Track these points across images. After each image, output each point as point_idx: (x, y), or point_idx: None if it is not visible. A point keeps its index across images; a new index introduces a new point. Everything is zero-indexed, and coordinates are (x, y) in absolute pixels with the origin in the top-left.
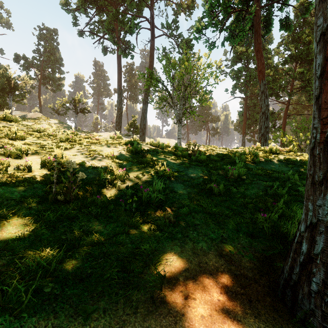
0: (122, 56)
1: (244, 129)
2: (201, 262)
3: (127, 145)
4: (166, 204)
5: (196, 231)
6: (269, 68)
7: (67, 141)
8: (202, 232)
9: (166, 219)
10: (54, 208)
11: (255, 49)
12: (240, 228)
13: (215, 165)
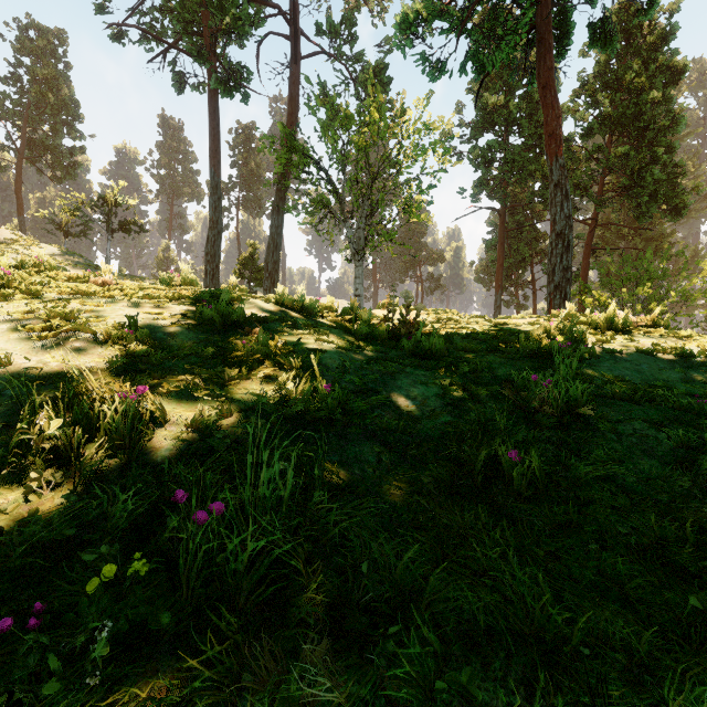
0: (221, 94)
1: (499, 278)
2: None
3: (201, 303)
4: (311, 584)
5: None
6: None
7: None
8: None
9: None
10: None
11: (540, 82)
12: None
13: (477, 367)
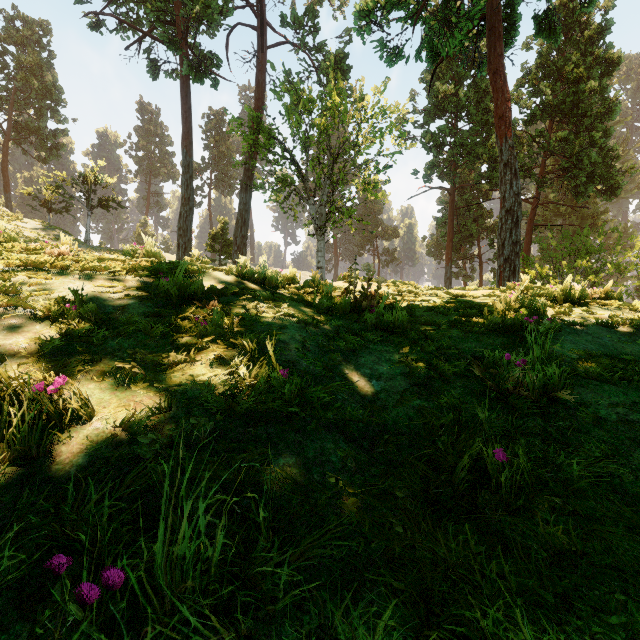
0: (192, 79)
1: (449, 252)
2: None
3: (159, 275)
4: None
5: None
6: None
7: None
8: None
9: None
10: None
11: (490, 68)
12: None
13: (442, 342)
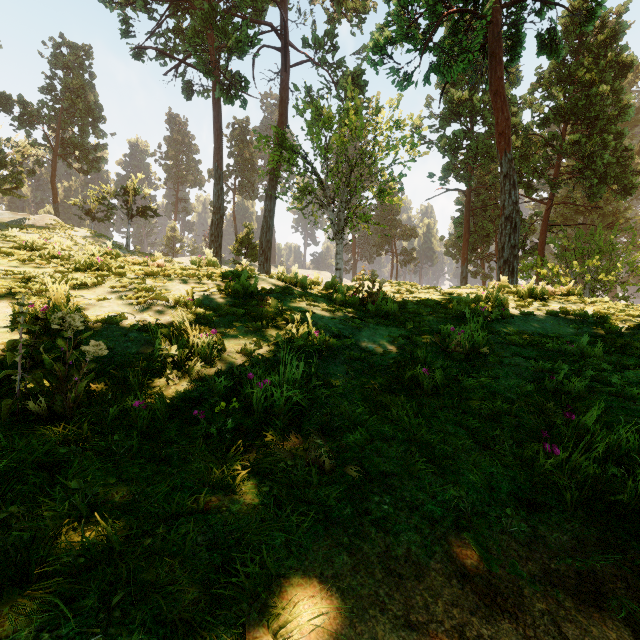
0: (223, 101)
1: (464, 252)
2: (413, 607)
3: (226, 280)
4: (311, 418)
5: (389, 496)
6: (513, 133)
7: (92, 269)
8: (404, 497)
9: (312, 461)
10: (6, 442)
11: (491, 89)
12: (497, 483)
13: (419, 324)
